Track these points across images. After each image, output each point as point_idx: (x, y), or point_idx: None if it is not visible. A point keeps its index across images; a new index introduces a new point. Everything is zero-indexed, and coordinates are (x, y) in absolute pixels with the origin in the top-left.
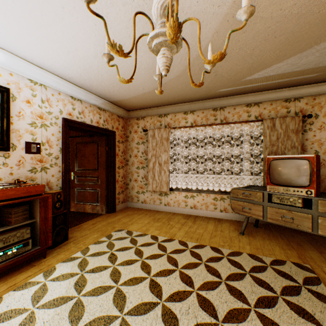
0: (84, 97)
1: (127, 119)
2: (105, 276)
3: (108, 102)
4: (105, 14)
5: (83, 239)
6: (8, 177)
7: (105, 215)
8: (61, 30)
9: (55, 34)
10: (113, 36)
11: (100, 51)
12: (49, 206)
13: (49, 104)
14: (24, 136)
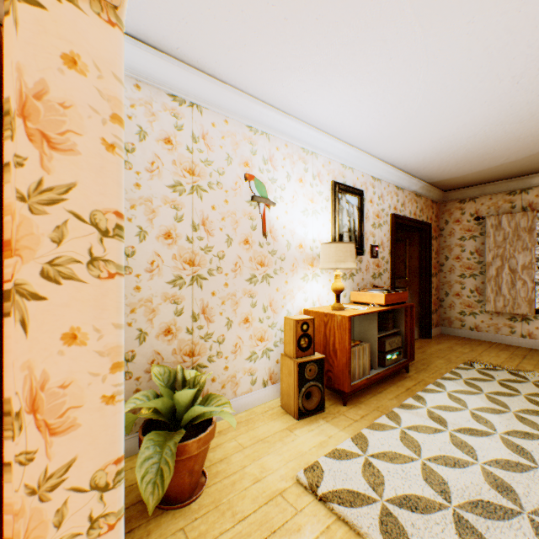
0: (406, 184)
1: (439, 204)
2: (522, 402)
3: (426, 184)
4: (538, 94)
5: (428, 362)
6: (361, 282)
7: (419, 340)
8: (455, 122)
9: (442, 127)
10: (524, 111)
11: (484, 130)
12: (413, 315)
13: (381, 200)
14: (368, 239)
